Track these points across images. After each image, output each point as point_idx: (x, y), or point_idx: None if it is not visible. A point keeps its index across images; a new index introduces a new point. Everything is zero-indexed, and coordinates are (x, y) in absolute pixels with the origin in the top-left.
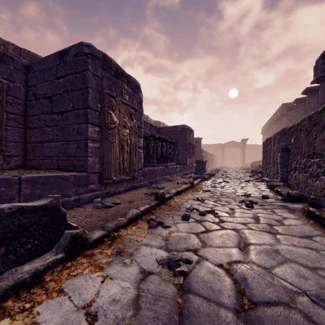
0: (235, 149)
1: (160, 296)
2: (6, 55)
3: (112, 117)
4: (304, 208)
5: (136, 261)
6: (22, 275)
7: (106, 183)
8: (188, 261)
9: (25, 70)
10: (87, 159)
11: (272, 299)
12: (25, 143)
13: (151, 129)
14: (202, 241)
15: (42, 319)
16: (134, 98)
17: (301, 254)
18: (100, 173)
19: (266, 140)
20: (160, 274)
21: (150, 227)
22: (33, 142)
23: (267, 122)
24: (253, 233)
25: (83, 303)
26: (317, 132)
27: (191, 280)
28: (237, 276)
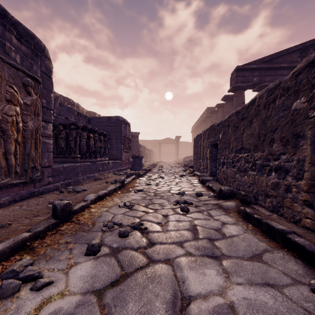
0: (170, 145)
1: None
2: None
3: None
4: (239, 207)
5: None
6: None
7: None
8: None
9: None
10: None
11: None
12: None
13: (79, 117)
14: None
15: None
16: (35, 63)
17: (268, 309)
18: None
19: (196, 137)
20: None
21: None
22: None
23: (196, 123)
24: (193, 266)
25: None
26: (245, 127)
27: None
28: None
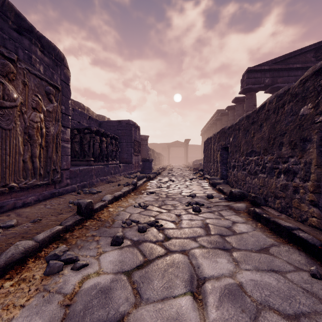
0: (179, 148)
1: None
2: None
3: (7, 89)
4: (249, 208)
5: None
6: None
7: None
8: None
9: None
10: None
11: None
12: None
13: (90, 122)
14: (136, 289)
15: None
16: (55, 72)
17: (271, 288)
18: None
19: (207, 140)
20: None
21: (46, 274)
22: None
23: (205, 125)
24: (207, 255)
25: None
26: (255, 130)
27: None
28: None
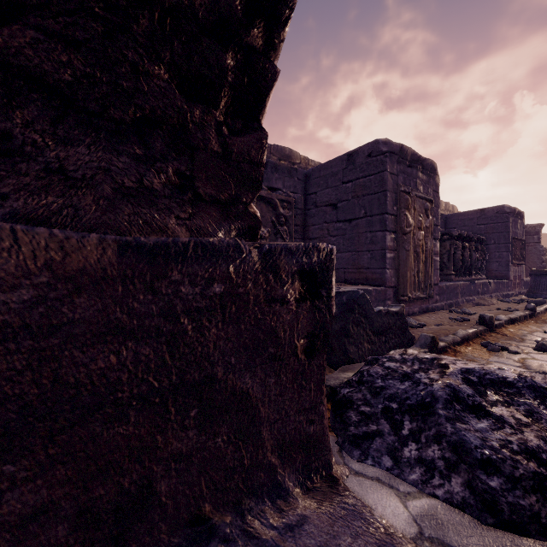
0: None
1: None
2: (292, 168)
3: (408, 218)
4: None
5: None
6: None
7: (402, 300)
8: None
9: (304, 178)
10: (385, 271)
11: None
12: None
13: None
14: None
15: None
16: (429, 186)
17: None
18: (395, 288)
19: None
20: None
21: (490, 350)
22: None
23: None
24: None
25: None
26: None
27: None
28: None
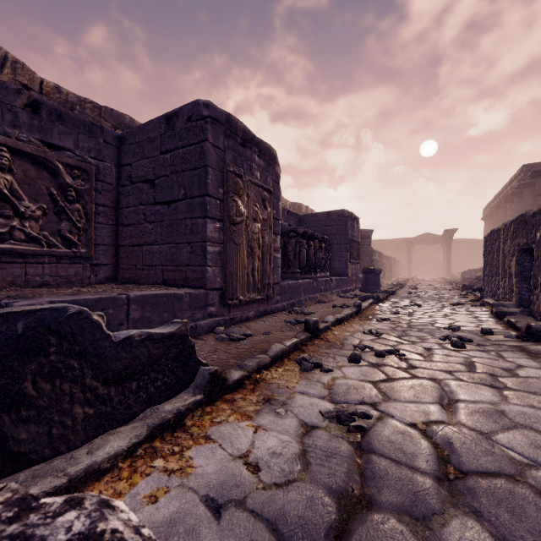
0: (432, 248)
1: (333, 453)
2: (94, 124)
3: (238, 206)
4: None
5: (292, 412)
6: (165, 414)
7: (230, 305)
8: (366, 415)
9: (117, 143)
10: (206, 269)
11: (490, 469)
12: (116, 246)
13: (289, 218)
14: (383, 393)
15: (197, 464)
16: (268, 174)
17: None
18: (222, 290)
19: (490, 234)
20: (329, 429)
21: (302, 370)
22: (127, 245)
23: (493, 199)
24: (464, 386)
25: (237, 453)
26: None
27: (372, 438)
28: (439, 440)
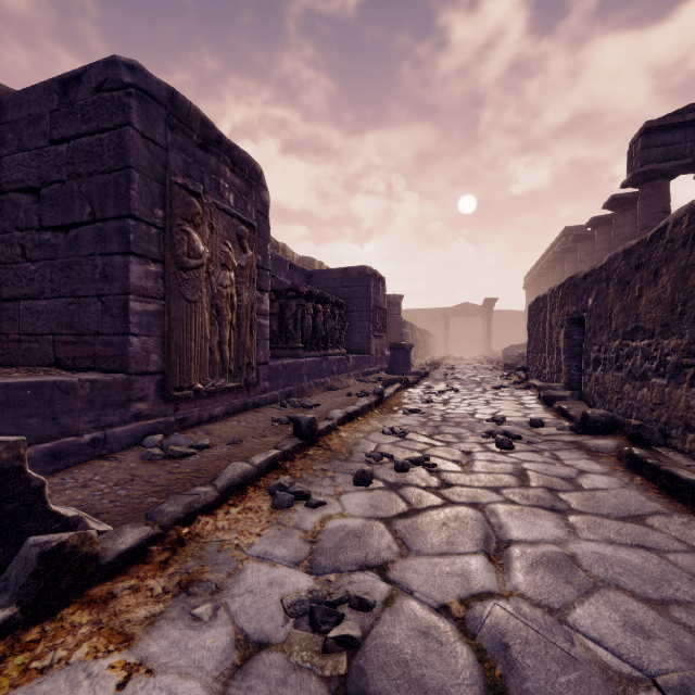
0: (471, 320)
1: None
2: None
3: (193, 241)
4: (621, 448)
5: (228, 608)
6: None
7: (177, 398)
8: (363, 603)
9: None
10: (128, 340)
11: None
12: None
13: (292, 274)
14: (401, 539)
15: None
16: (249, 200)
17: (629, 565)
18: (162, 375)
19: (535, 302)
20: (288, 648)
21: (275, 508)
22: None
23: (535, 265)
24: (517, 514)
25: None
26: (644, 284)
27: (369, 660)
28: (486, 639)
